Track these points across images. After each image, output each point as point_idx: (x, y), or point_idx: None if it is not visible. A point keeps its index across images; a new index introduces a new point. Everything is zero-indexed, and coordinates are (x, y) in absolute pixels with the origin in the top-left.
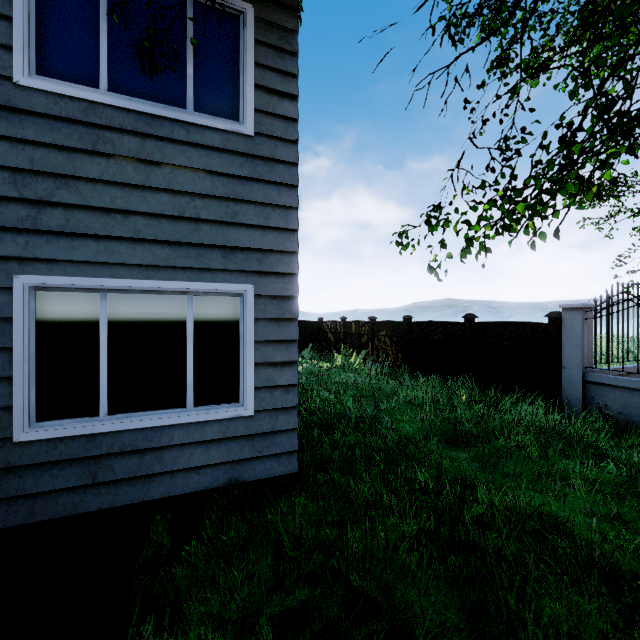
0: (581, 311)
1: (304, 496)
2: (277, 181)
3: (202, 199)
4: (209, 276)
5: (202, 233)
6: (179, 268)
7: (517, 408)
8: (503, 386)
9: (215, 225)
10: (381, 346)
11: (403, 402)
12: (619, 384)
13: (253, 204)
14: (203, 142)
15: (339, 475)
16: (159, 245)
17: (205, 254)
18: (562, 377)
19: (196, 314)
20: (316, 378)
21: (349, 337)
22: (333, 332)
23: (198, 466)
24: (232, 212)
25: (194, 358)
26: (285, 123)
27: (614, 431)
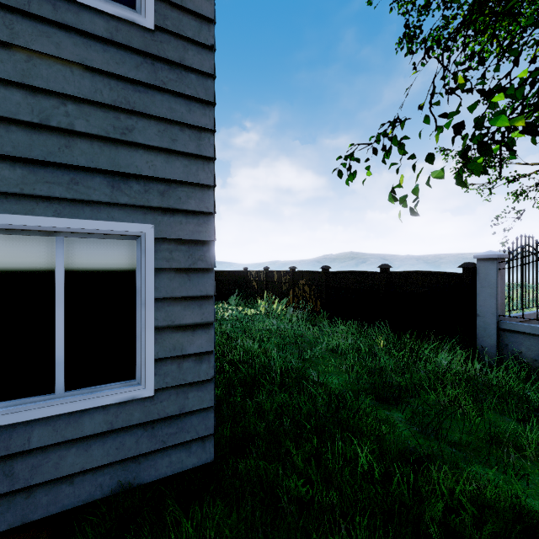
0: (495, 261)
1: (220, 505)
2: (187, 93)
3: (78, 104)
4: (89, 211)
5: (77, 151)
6: (41, 198)
7: (435, 355)
8: (417, 332)
9: (98, 142)
10: (301, 294)
11: (325, 350)
12: (534, 332)
13: (154, 120)
14: (79, 25)
15: (265, 463)
16: (7, 163)
17: (82, 180)
18: (476, 324)
19: (70, 263)
20: (241, 325)
21: (271, 285)
22: (257, 281)
23: (71, 473)
24: (123, 127)
25: (67, 323)
26: (197, 22)
27: (529, 377)
